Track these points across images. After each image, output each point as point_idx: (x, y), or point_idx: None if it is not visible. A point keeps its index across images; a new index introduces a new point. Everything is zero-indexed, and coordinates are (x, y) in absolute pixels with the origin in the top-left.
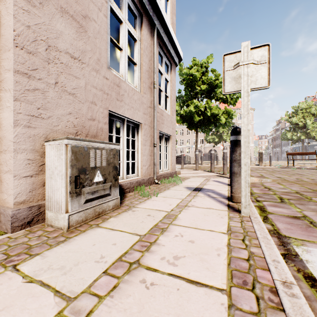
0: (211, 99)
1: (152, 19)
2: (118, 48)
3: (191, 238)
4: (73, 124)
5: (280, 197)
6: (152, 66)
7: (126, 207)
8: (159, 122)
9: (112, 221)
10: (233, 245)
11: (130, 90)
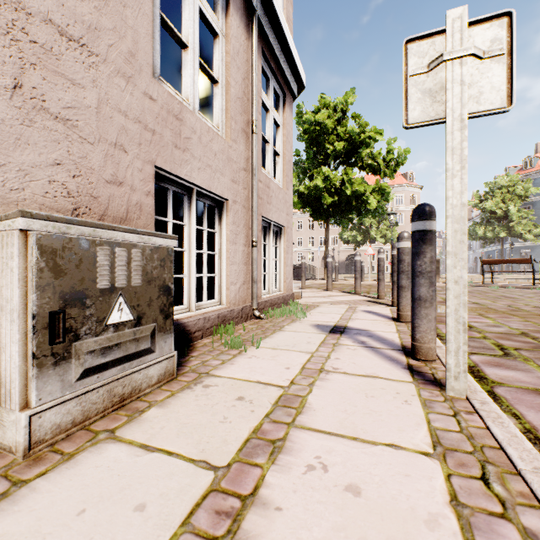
0: (353, 166)
1: None
2: (178, 43)
3: (350, 478)
4: (64, 189)
5: (498, 345)
6: (249, 91)
7: (191, 377)
8: (263, 199)
9: (152, 419)
10: (468, 504)
11: (204, 130)
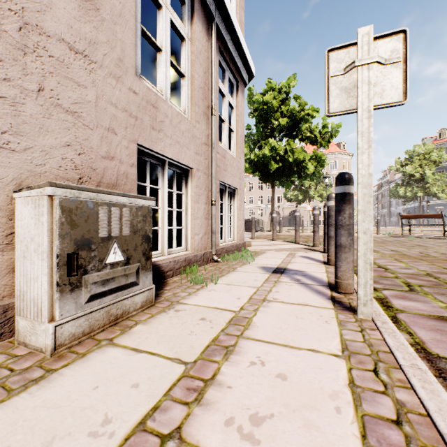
0: (294, 138)
1: (209, 8)
2: (154, 48)
3: (280, 370)
4: (73, 164)
5: (406, 283)
6: (209, 82)
7: (165, 304)
8: (220, 167)
9: (138, 332)
10: (361, 385)
11: (174, 115)
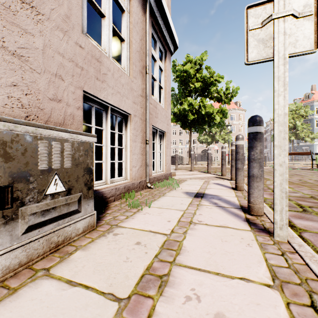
0: (206, 97)
1: None
2: (99, 14)
3: (217, 307)
4: (19, 103)
5: (298, 205)
6: (144, 47)
7: (106, 227)
8: (152, 115)
9: (76, 260)
10: None
11: (115, 70)
